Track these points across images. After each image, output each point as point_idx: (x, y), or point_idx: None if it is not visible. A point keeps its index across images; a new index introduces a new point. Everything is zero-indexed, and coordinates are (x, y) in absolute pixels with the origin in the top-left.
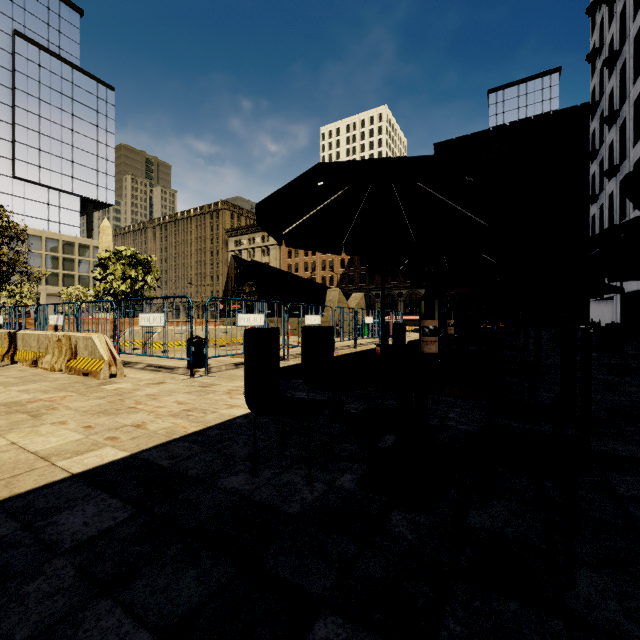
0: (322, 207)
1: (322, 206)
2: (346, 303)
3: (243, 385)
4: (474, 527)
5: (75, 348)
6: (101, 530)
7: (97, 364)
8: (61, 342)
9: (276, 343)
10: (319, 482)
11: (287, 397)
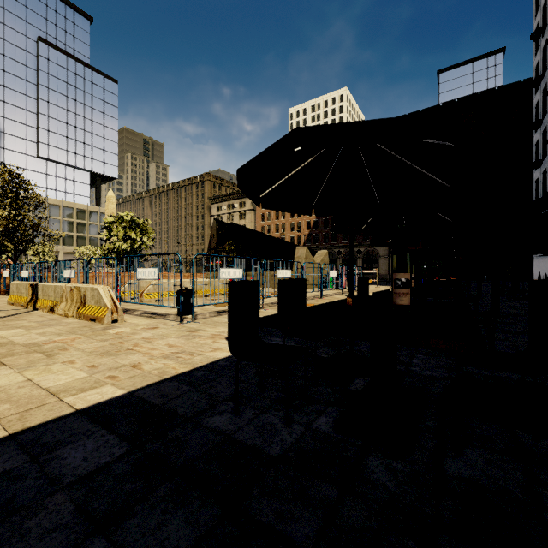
0: (295, 172)
1: (295, 171)
2: (312, 259)
3: (225, 330)
4: (452, 476)
5: (84, 297)
6: (99, 465)
7: (102, 311)
8: (73, 292)
9: (256, 294)
10: (297, 424)
11: (266, 343)
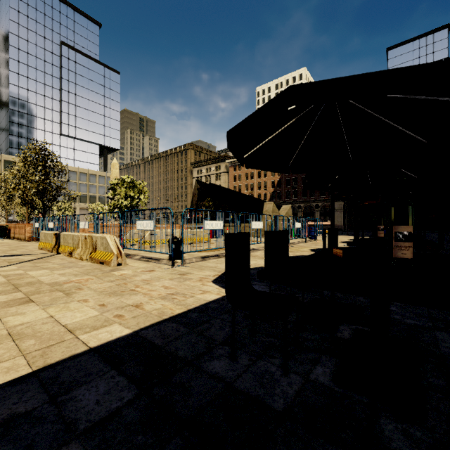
0: (276, 134)
1: (276, 133)
2: (278, 212)
3: (210, 274)
4: None
5: (95, 244)
6: (110, 411)
7: (109, 256)
8: (86, 240)
9: (248, 245)
10: (294, 373)
11: (257, 291)
